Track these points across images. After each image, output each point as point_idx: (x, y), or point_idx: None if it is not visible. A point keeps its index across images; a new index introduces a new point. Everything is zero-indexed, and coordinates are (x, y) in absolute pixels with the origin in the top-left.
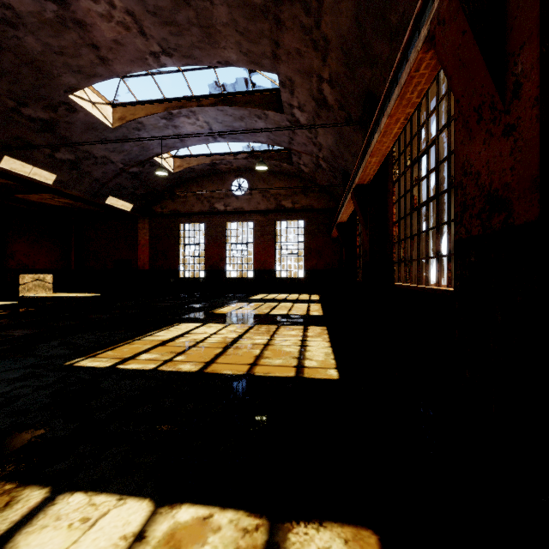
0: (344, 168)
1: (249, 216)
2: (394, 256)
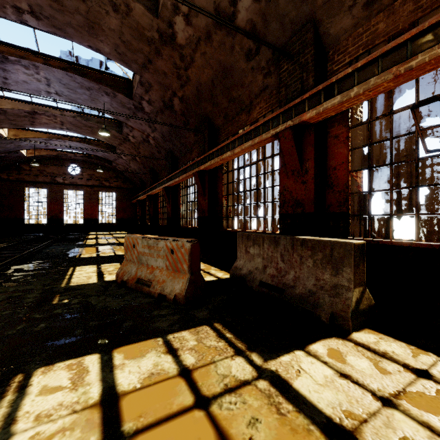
0: (141, 177)
1: (81, 187)
2: (159, 217)
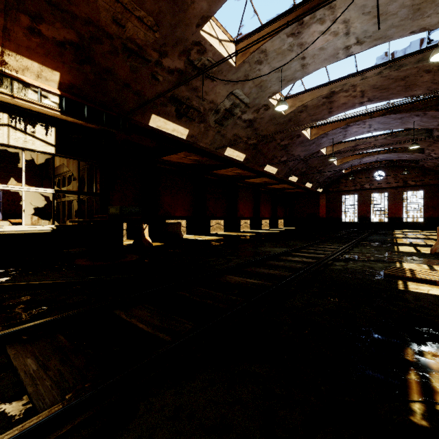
0: None
1: (385, 190)
2: None
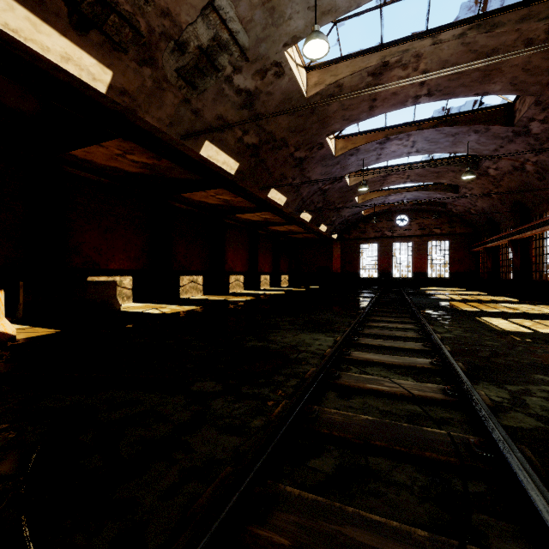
0: (490, 217)
1: (409, 239)
2: (532, 269)
